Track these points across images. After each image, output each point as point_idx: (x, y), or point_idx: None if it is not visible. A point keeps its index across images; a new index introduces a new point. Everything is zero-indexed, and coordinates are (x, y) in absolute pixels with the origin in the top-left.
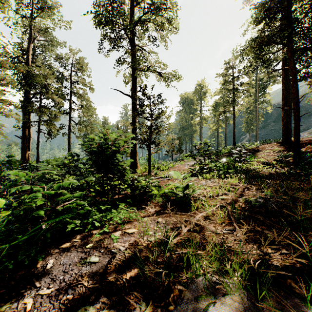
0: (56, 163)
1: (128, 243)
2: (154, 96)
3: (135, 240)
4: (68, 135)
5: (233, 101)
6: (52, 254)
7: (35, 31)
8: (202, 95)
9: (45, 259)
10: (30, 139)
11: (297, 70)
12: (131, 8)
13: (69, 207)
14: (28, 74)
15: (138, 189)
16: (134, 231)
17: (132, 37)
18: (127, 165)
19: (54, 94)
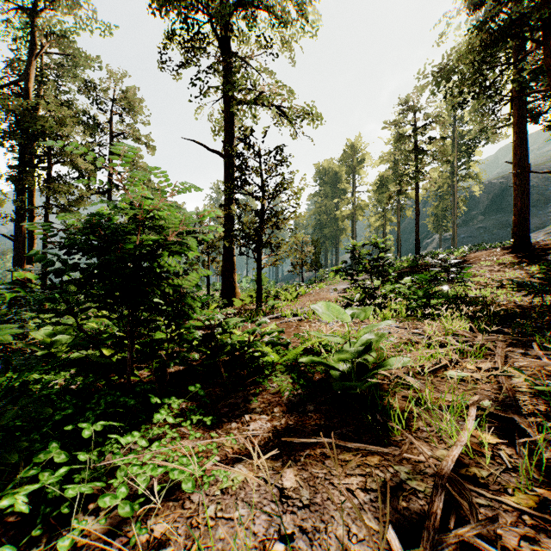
0: None
1: None
2: (268, 152)
3: None
4: None
5: (416, 172)
6: None
7: (41, 34)
8: (356, 164)
9: None
10: (34, 242)
11: None
12: None
13: None
14: (24, 115)
15: (223, 353)
16: None
17: (226, 39)
18: (193, 284)
19: (77, 156)
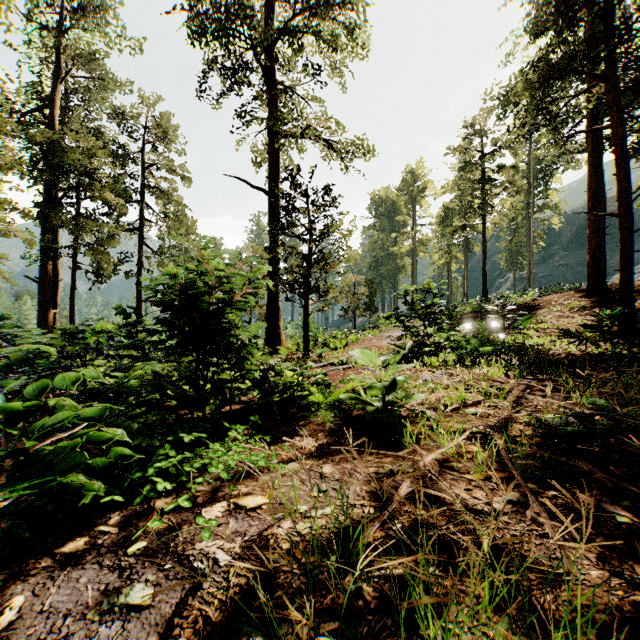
0: (64, 326)
1: (242, 542)
2: (316, 191)
3: (262, 530)
4: (138, 275)
5: (483, 205)
6: (29, 576)
7: (68, 57)
8: (417, 193)
9: (4, 591)
10: (58, 284)
11: (626, 131)
12: (268, 4)
13: (60, 452)
14: (52, 148)
15: (276, 392)
16: (261, 504)
17: (270, 67)
18: (252, 334)
19: (108, 190)
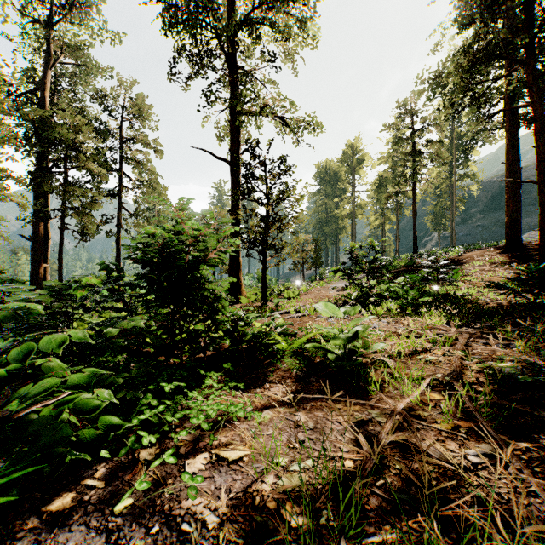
0: (51, 284)
1: (228, 500)
2: (272, 161)
3: (246, 485)
4: (117, 234)
5: (414, 174)
6: (15, 539)
7: (57, 47)
8: (356, 164)
9: None
10: (48, 241)
11: (544, 108)
12: None
13: (45, 422)
14: (43, 124)
15: (246, 341)
16: (242, 455)
17: (232, 54)
18: (224, 288)
19: (91, 161)
